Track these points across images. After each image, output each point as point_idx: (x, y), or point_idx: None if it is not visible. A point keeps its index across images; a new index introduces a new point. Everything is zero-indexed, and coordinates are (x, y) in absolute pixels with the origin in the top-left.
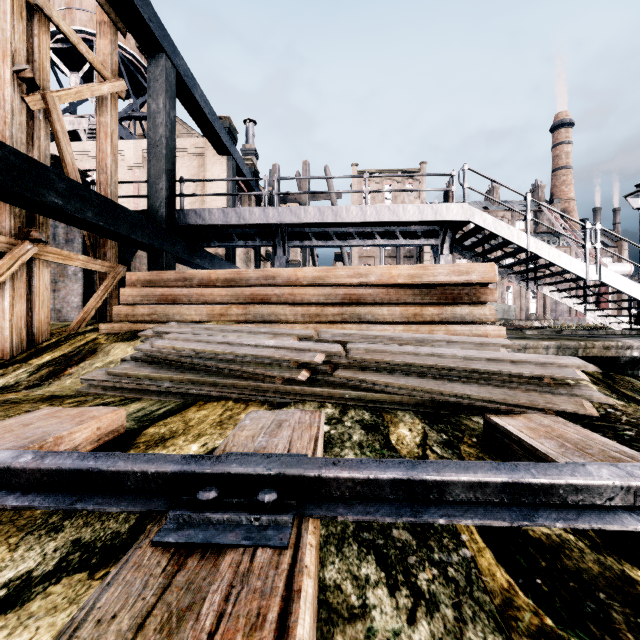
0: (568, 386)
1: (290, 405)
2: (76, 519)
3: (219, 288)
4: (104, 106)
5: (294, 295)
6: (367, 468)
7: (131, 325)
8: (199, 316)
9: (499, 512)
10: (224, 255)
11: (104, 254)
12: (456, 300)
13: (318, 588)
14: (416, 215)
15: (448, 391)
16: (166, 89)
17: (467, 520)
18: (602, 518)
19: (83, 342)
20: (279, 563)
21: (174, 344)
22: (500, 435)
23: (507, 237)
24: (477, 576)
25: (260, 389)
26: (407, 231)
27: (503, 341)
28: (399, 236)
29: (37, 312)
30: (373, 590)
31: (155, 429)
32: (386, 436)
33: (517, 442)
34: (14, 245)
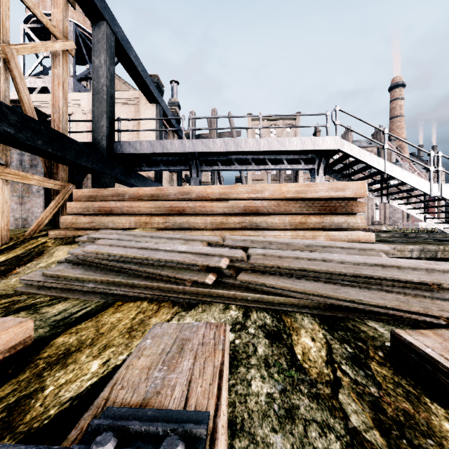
0: None
1: (198, 306)
2: None
3: (145, 202)
4: (57, 60)
5: (204, 207)
6: None
7: (74, 231)
8: (128, 224)
9: None
10: (154, 177)
11: (57, 175)
12: (333, 211)
13: None
14: (299, 145)
15: (343, 296)
16: (106, 49)
17: None
18: None
19: (34, 245)
20: None
21: (101, 249)
22: (417, 358)
23: (369, 162)
24: None
25: (172, 290)
26: (291, 158)
27: (382, 247)
28: (285, 162)
29: None
30: None
31: (65, 338)
32: (291, 348)
33: (448, 375)
34: None
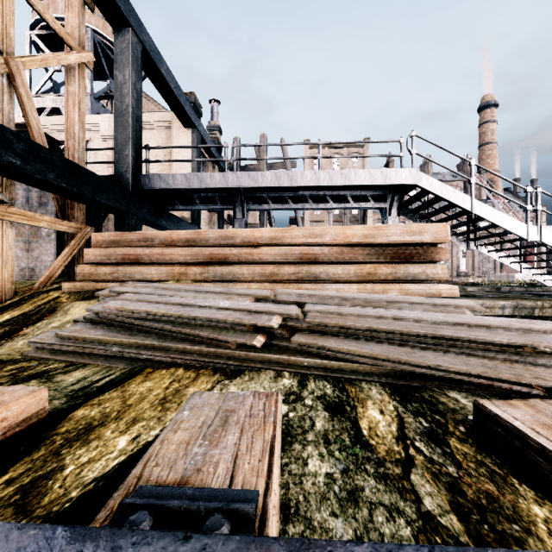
0: (551, 356)
1: (244, 374)
2: None
3: (179, 248)
4: (72, 76)
5: (251, 255)
6: None
7: (93, 284)
8: (159, 275)
9: None
10: (189, 218)
11: (72, 216)
12: (408, 259)
13: None
14: (367, 179)
15: (418, 361)
16: (132, 61)
17: None
18: None
19: (45, 301)
20: None
21: (126, 305)
22: (504, 432)
23: (452, 200)
24: None
25: (213, 355)
26: (357, 195)
27: (466, 302)
28: (350, 200)
29: None
30: None
31: (85, 410)
32: (355, 422)
33: (539, 451)
34: None
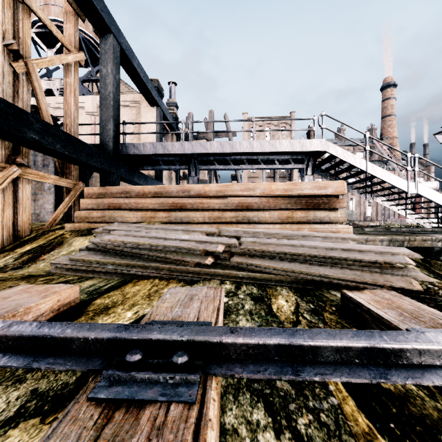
0: (400, 269)
1: (199, 282)
2: (36, 372)
3: (150, 198)
4: (69, 71)
5: (203, 203)
6: (257, 335)
7: (88, 224)
8: (136, 218)
9: (360, 371)
10: (154, 176)
11: (69, 175)
12: (317, 207)
13: (219, 432)
14: (288, 147)
15: (313, 272)
16: (113, 59)
17: (336, 378)
18: (441, 376)
19: (53, 236)
20: (188, 417)
21: (117, 238)
22: (353, 306)
23: (352, 163)
24: (343, 421)
25: (178, 270)
26: (282, 159)
27: (351, 236)
28: (276, 162)
29: (21, 215)
30: (263, 433)
31: (101, 300)
32: (269, 306)
33: (367, 311)
34: (4, 168)
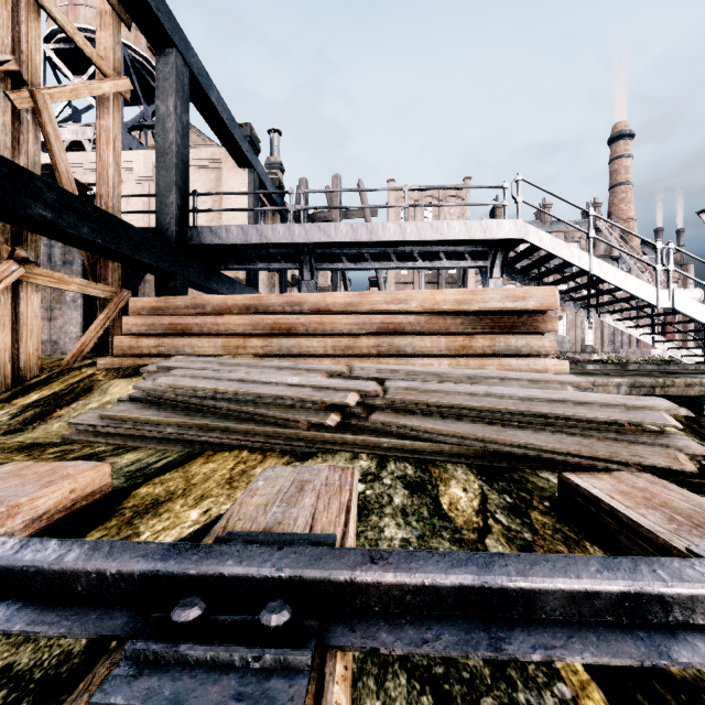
0: (655, 434)
1: (317, 456)
2: None
3: (236, 316)
4: (105, 108)
5: (323, 324)
6: (421, 568)
7: (134, 359)
8: (213, 348)
9: (619, 640)
10: (245, 280)
11: (105, 277)
12: (510, 330)
13: None
14: (462, 233)
15: (509, 440)
16: (177, 89)
17: (574, 656)
18: None
19: (78, 378)
20: None
21: (180, 382)
22: (583, 501)
23: (567, 258)
24: None
25: (281, 436)
26: (452, 252)
27: (570, 378)
28: (443, 257)
29: (24, 344)
30: None
31: (148, 489)
32: (435, 498)
33: (609, 512)
34: None
